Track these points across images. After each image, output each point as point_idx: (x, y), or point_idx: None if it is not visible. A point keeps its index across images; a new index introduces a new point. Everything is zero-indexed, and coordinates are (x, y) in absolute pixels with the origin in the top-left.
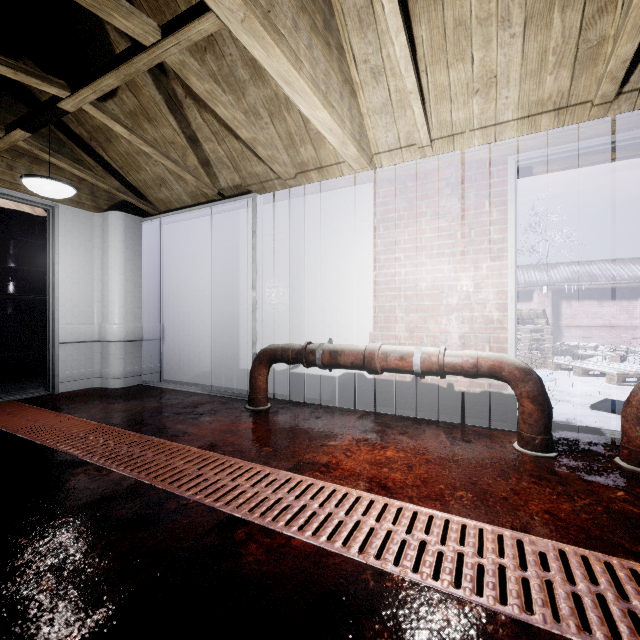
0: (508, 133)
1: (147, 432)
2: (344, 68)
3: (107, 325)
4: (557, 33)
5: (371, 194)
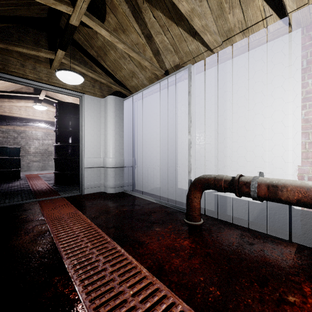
0: None
1: (115, 237)
2: None
3: (106, 158)
4: None
5: (299, 39)
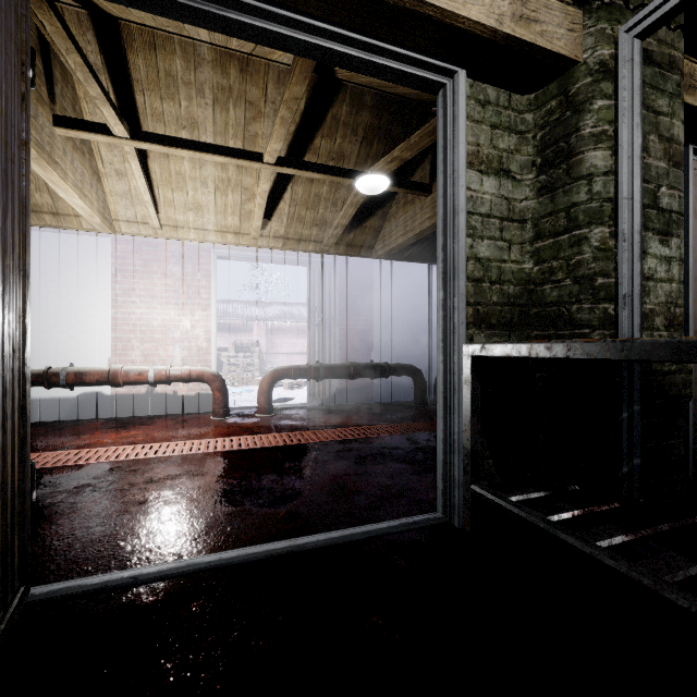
0: (211, 236)
1: None
2: (93, 164)
3: None
4: (231, 200)
5: (110, 247)
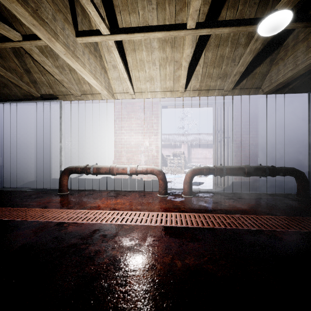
0: (158, 95)
1: (8, 206)
2: (102, 63)
3: None
4: (168, 71)
5: (113, 107)
